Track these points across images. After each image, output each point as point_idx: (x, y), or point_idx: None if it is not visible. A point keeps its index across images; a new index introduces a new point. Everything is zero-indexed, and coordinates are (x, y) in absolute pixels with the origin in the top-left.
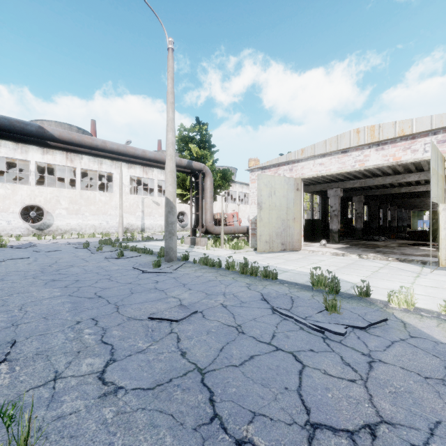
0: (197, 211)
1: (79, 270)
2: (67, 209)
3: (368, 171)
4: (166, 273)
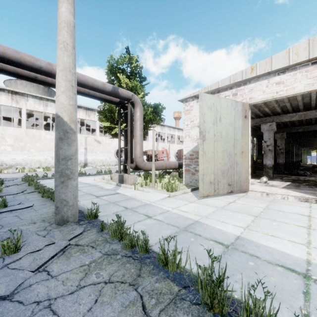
0: (126, 145)
1: None
2: (13, 145)
3: (316, 100)
4: None
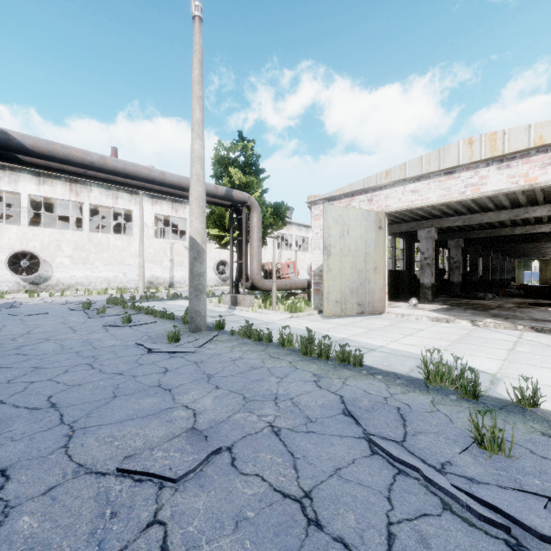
0: (240, 259)
1: (51, 348)
2: (72, 257)
3: (476, 202)
4: (186, 353)
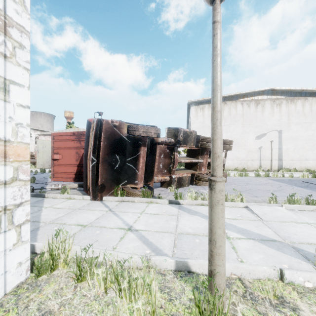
0: None
1: None
2: None
3: None
4: None
